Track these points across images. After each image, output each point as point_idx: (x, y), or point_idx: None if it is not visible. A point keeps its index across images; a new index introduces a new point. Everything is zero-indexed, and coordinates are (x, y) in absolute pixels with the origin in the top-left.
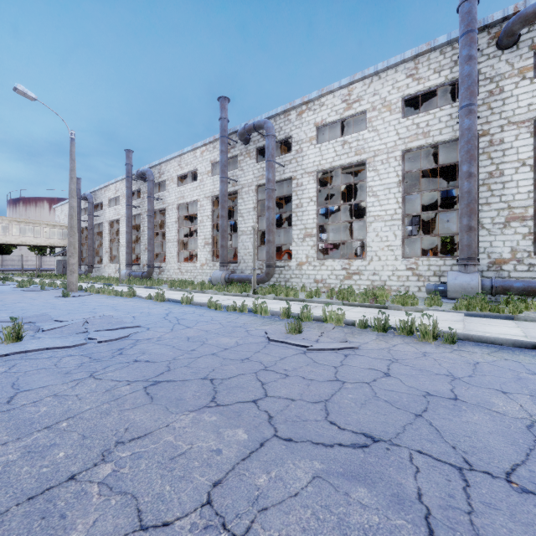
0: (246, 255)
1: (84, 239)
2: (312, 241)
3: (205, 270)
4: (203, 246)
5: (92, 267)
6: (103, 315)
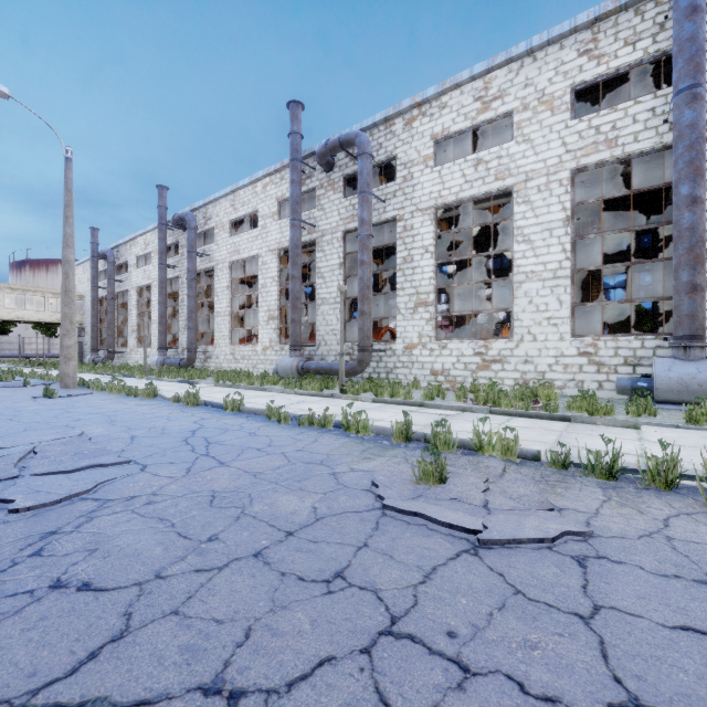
0: (329, 334)
1: (104, 313)
2: (428, 312)
3: (269, 357)
4: (265, 322)
5: (113, 352)
6: (80, 434)
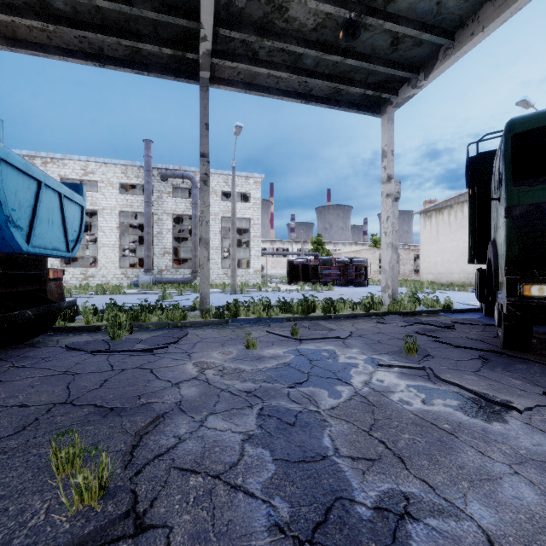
0: None
1: None
2: None
3: None
4: None
5: None
6: None
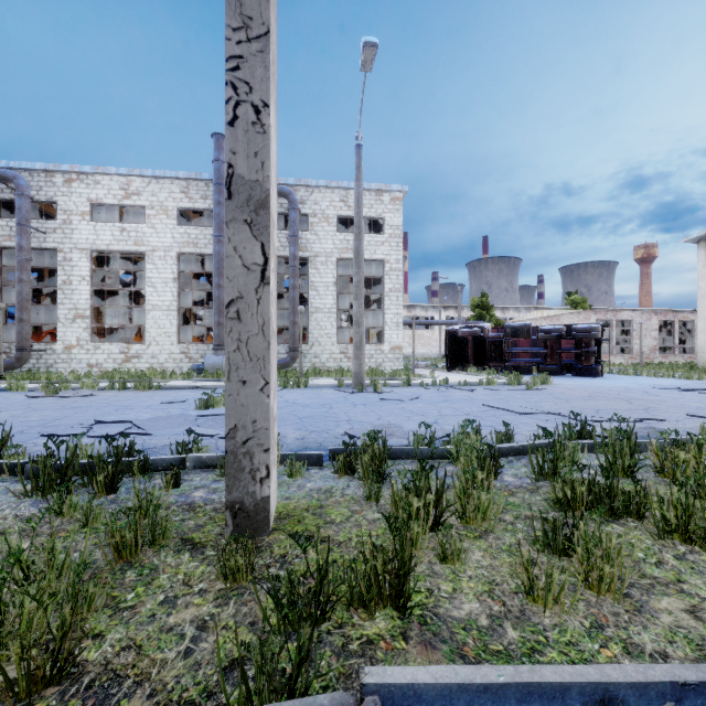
0: None
1: None
2: (86, 323)
3: None
4: None
5: None
6: None
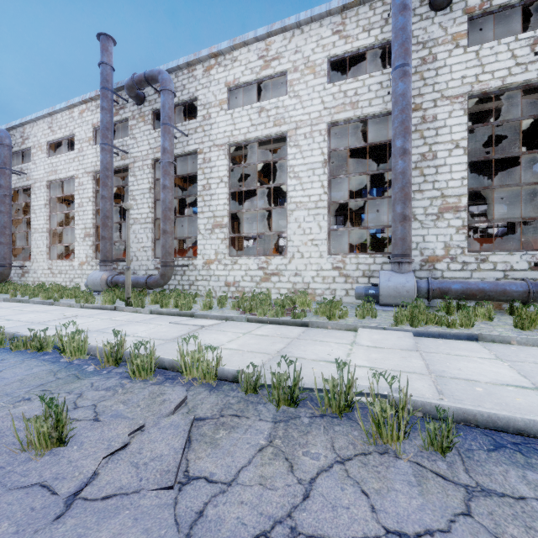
0: (140, 251)
1: None
2: (223, 233)
3: (85, 271)
4: (82, 238)
5: None
6: None
